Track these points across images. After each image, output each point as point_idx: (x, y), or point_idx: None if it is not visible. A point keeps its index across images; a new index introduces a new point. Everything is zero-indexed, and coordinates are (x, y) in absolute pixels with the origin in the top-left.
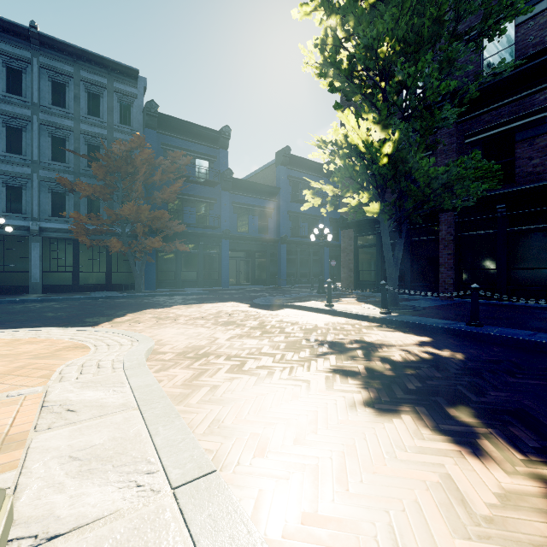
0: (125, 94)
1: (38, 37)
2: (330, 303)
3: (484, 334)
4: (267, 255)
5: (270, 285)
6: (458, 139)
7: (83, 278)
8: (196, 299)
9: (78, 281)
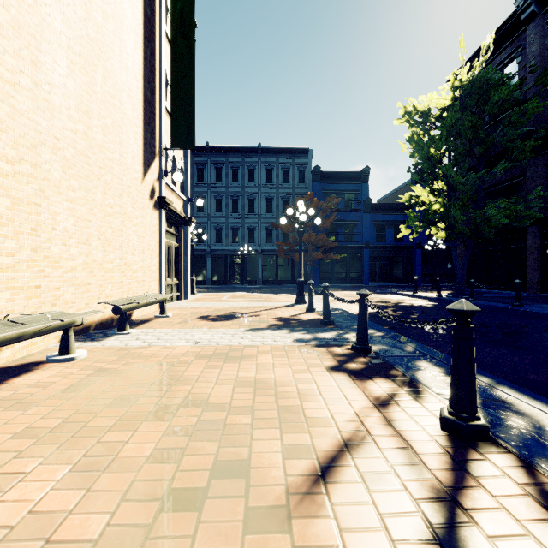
0: (301, 164)
1: (261, 150)
2: (415, 292)
3: None
4: (402, 259)
5: (405, 284)
6: (544, 167)
7: (280, 276)
8: (341, 289)
9: (278, 278)
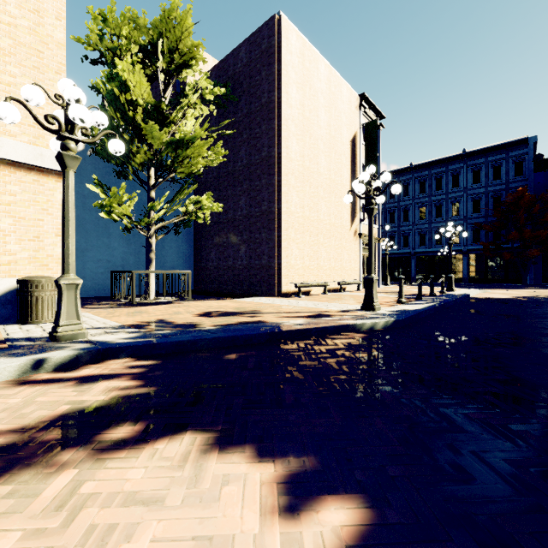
0: (518, 156)
1: (465, 155)
2: None
3: None
4: None
5: None
6: None
7: (489, 275)
8: None
9: (486, 277)
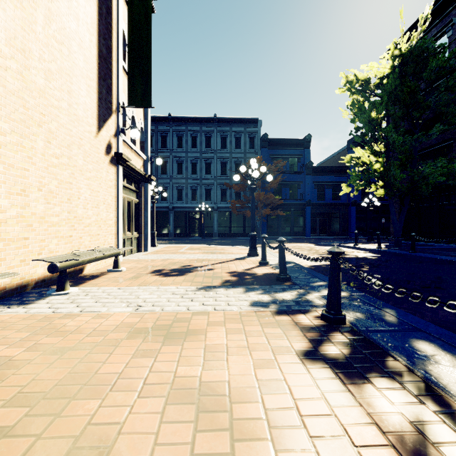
0: (251, 132)
1: (216, 120)
2: (356, 244)
3: (405, 254)
4: (339, 215)
5: (342, 236)
6: None
7: (233, 230)
8: (287, 241)
9: (231, 232)
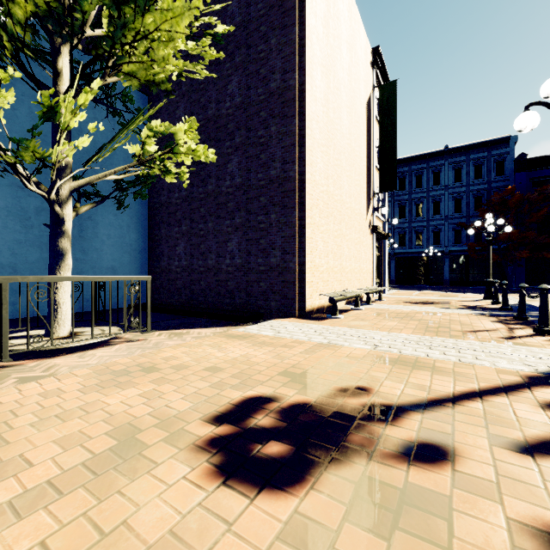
0: (499, 155)
1: (448, 151)
2: None
3: None
4: None
5: None
6: None
7: (471, 277)
8: None
9: (468, 279)
